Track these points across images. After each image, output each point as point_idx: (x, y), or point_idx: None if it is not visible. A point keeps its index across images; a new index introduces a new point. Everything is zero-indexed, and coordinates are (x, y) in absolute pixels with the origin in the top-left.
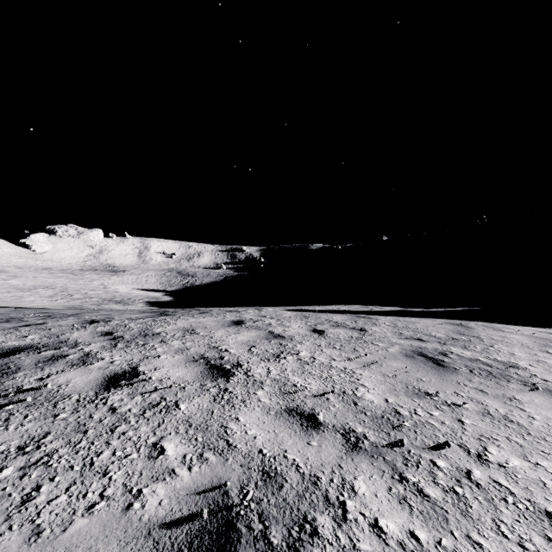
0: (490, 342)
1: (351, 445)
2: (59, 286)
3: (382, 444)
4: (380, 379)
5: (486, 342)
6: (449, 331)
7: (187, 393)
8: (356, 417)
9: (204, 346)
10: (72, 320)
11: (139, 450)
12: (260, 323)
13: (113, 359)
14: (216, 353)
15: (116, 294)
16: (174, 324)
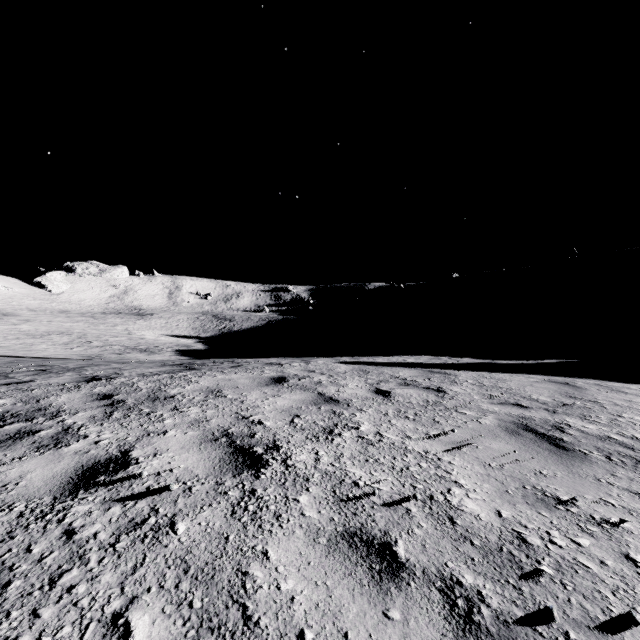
0: (615, 410)
1: (460, 619)
2: (76, 332)
3: (514, 617)
4: (480, 471)
5: (609, 410)
6: (555, 393)
7: (193, 500)
8: (458, 549)
9: (231, 415)
10: (69, 376)
11: (84, 634)
12: (308, 380)
13: (100, 437)
14: (245, 426)
15: (141, 341)
16: (196, 383)
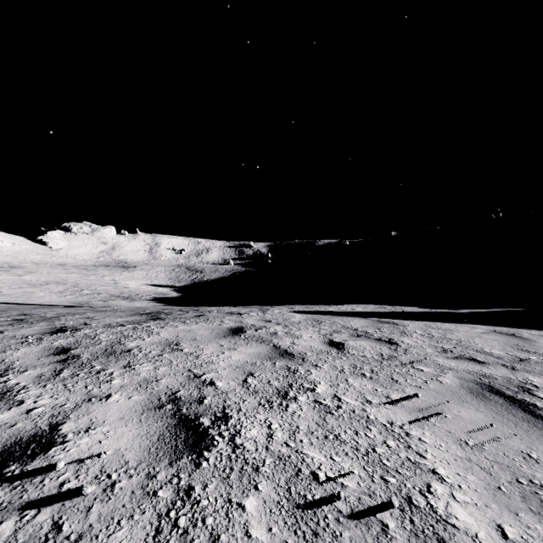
0: None
1: None
2: (70, 282)
3: None
4: (458, 453)
5: None
6: (505, 345)
7: (111, 507)
8: None
9: (182, 374)
10: (39, 327)
11: None
12: (264, 331)
13: (36, 403)
14: (194, 388)
15: (124, 290)
16: (157, 334)
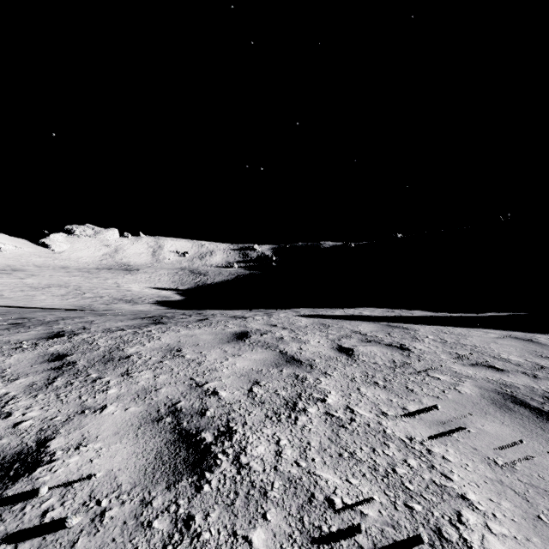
0: None
1: None
2: (72, 285)
3: None
4: (487, 474)
5: None
6: (523, 351)
7: (99, 541)
8: None
9: (184, 382)
10: (35, 332)
11: None
12: (269, 336)
13: (24, 415)
14: (196, 399)
15: (127, 293)
16: (158, 339)
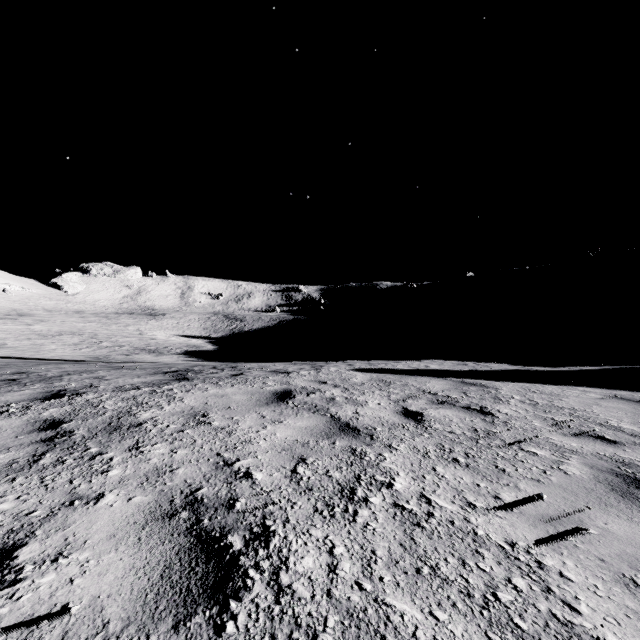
0: None
1: None
2: (87, 332)
3: None
4: (628, 602)
5: None
6: (636, 417)
7: None
8: None
9: (208, 460)
10: (31, 390)
11: None
12: (318, 395)
13: None
14: (223, 484)
15: (151, 342)
16: (179, 401)
